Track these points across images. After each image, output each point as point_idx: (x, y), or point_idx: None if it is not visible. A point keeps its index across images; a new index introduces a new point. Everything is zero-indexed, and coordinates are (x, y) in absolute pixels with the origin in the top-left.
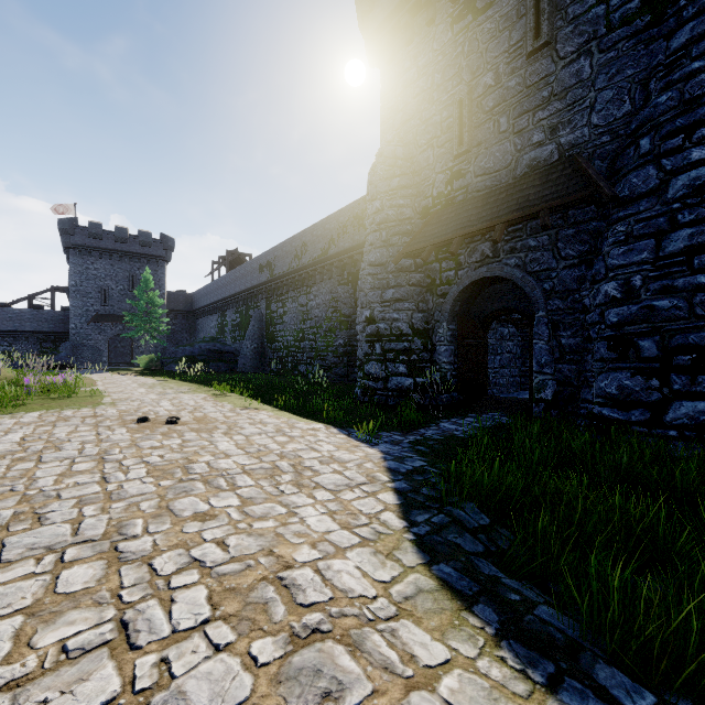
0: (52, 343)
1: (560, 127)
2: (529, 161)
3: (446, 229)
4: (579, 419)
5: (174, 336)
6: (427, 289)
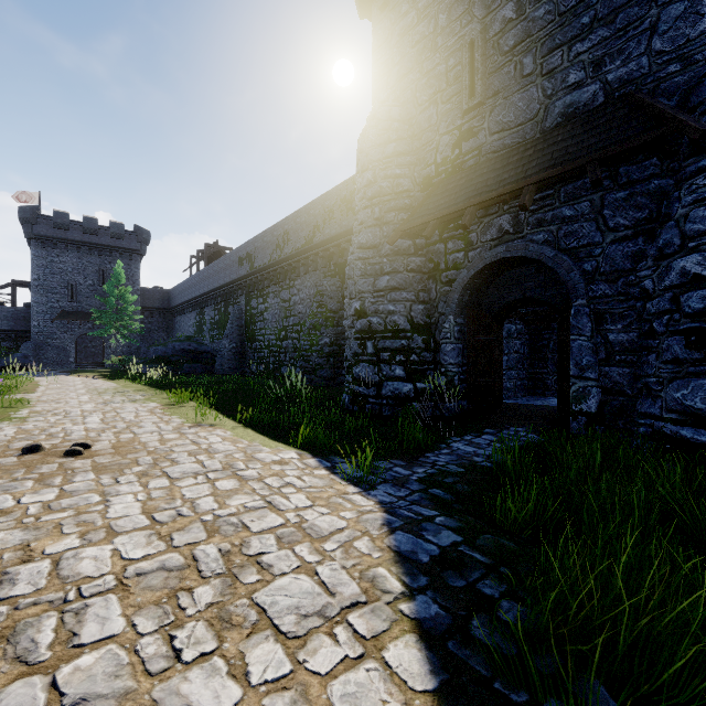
0: (12, 342)
1: (606, 60)
2: (563, 108)
3: (455, 199)
4: (639, 439)
5: (150, 335)
6: (430, 275)
